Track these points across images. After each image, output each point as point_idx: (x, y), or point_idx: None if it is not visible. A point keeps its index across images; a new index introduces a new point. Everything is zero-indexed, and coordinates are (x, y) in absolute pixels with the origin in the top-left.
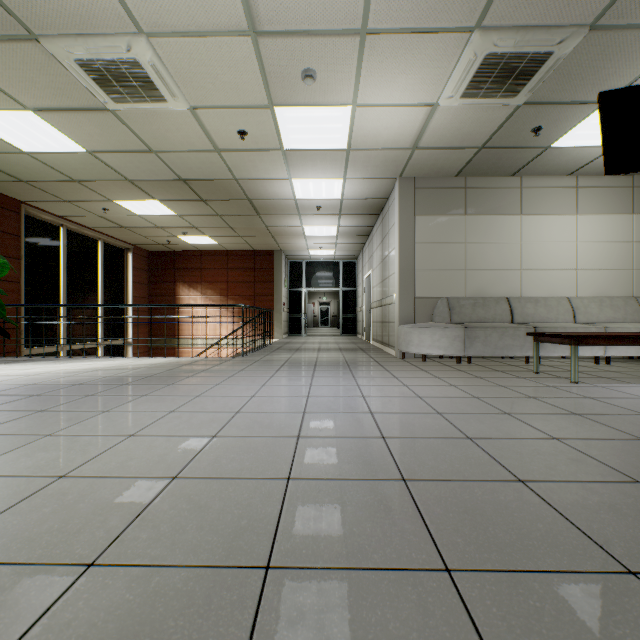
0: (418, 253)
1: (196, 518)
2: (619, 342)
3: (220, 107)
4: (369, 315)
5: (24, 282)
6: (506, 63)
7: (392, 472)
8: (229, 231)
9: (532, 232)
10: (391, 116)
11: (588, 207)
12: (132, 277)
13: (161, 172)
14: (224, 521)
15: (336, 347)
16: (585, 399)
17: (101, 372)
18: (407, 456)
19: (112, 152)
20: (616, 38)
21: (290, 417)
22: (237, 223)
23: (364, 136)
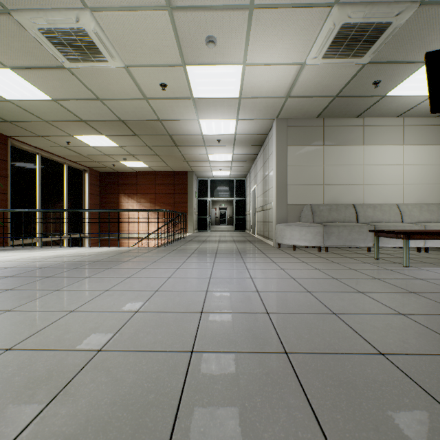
0: (290, 172)
1: (111, 392)
2: (439, 237)
3: (147, 66)
4: (254, 217)
5: (10, 193)
6: (356, 31)
7: (276, 345)
8: (156, 158)
9: (371, 157)
10: (271, 72)
11: (411, 140)
12: (88, 190)
13: (106, 115)
14: (134, 395)
15: (231, 239)
16: (417, 280)
17: (61, 258)
18: (287, 330)
19: (70, 100)
20: (439, 11)
21: (196, 295)
22: (161, 152)
23: (251, 88)
